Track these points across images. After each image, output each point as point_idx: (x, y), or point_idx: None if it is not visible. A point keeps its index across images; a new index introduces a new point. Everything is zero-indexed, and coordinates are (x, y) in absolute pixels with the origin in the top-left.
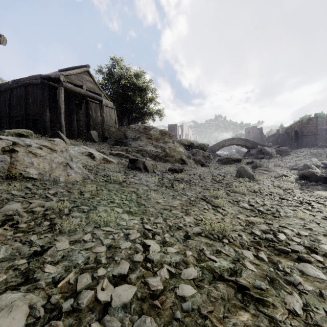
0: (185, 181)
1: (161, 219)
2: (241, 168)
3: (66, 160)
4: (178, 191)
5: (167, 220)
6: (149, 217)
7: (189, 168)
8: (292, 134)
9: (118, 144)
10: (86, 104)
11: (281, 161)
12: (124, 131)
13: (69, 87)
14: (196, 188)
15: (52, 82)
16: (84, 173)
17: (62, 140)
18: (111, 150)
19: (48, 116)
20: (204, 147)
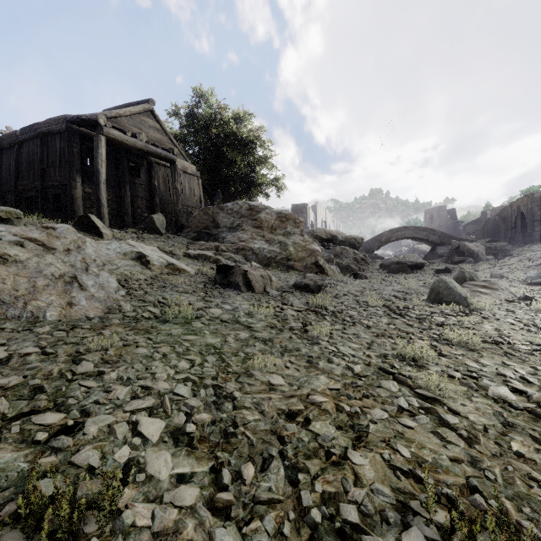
0: (330, 312)
1: (281, 471)
2: (439, 283)
3: (72, 270)
4: (318, 342)
5: (299, 477)
6: (242, 468)
7: (332, 282)
8: (513, 219)
9: (203, 238)
10: (147, 168)
11: (500, 268)
12: (213, 214)
13: (114, 135)
14: (359, 333)
15: (88, 129)
16: (111, 298)
17: (72, 228)
18: (189, 248)
19: (79, 189)
20: (355, 243)
